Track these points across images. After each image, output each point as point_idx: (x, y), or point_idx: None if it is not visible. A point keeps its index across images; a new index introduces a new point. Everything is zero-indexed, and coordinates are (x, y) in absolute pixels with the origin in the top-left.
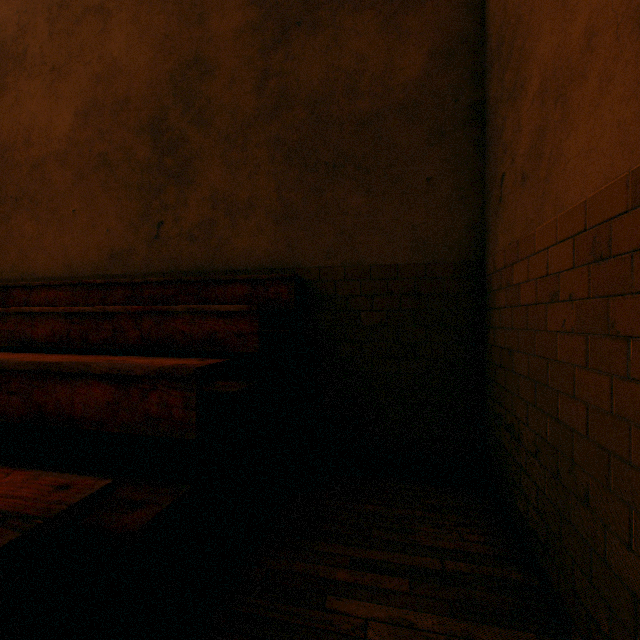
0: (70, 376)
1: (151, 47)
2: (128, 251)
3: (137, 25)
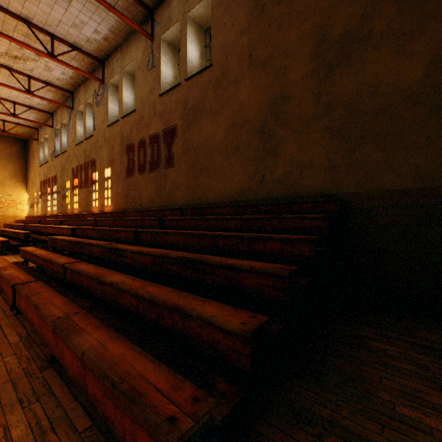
0: (264, 240)
1: (259, 93)
2: (248, 189)
3: (252, 84)
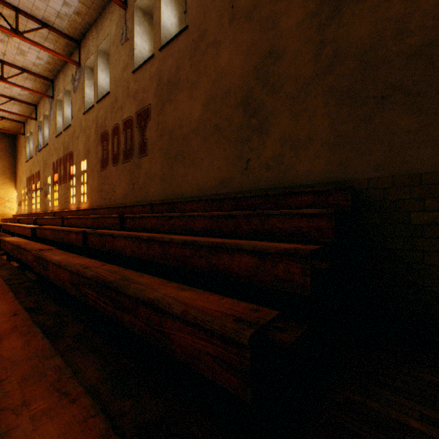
0: (230, 250)
1: (242, 54)
2: (229, 179)
3: (234, 44)
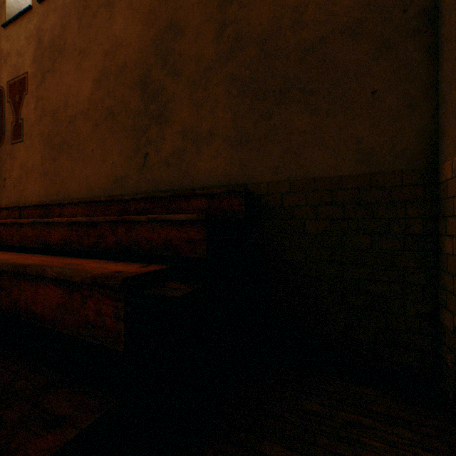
0: (34, 277)
1: (140, 22)
2: (125, 177)
3: (131, 8)
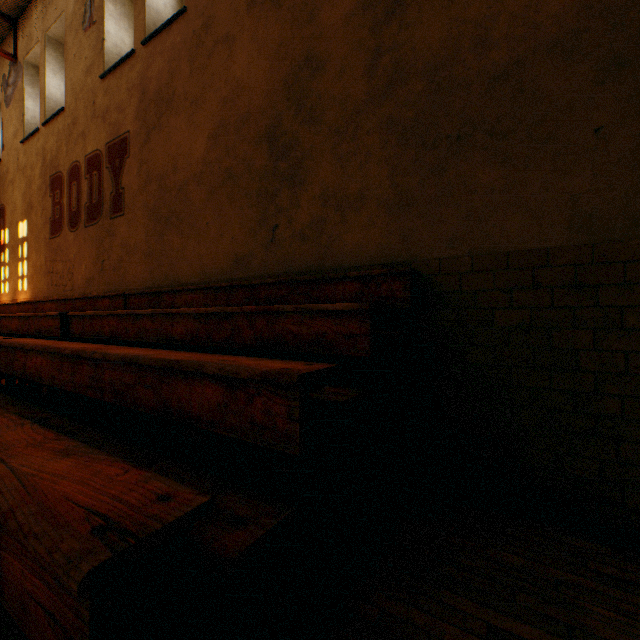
0: (188, 374)
1: (267, 59)
2: (248, 256)
3: (255, 42)
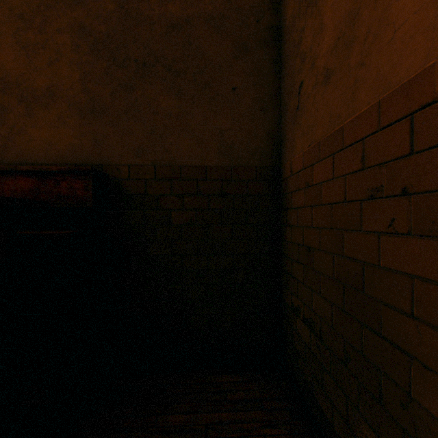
0: None
1: None
2: None
3: None
